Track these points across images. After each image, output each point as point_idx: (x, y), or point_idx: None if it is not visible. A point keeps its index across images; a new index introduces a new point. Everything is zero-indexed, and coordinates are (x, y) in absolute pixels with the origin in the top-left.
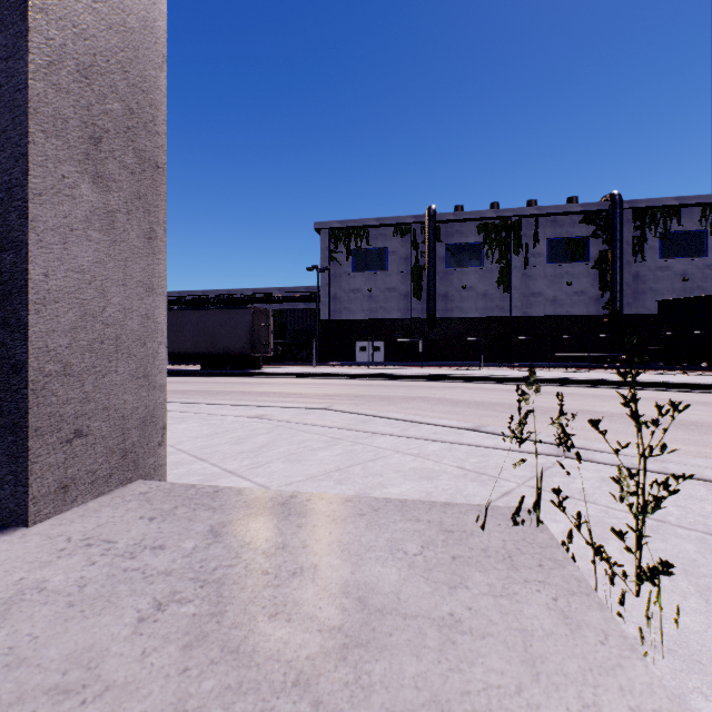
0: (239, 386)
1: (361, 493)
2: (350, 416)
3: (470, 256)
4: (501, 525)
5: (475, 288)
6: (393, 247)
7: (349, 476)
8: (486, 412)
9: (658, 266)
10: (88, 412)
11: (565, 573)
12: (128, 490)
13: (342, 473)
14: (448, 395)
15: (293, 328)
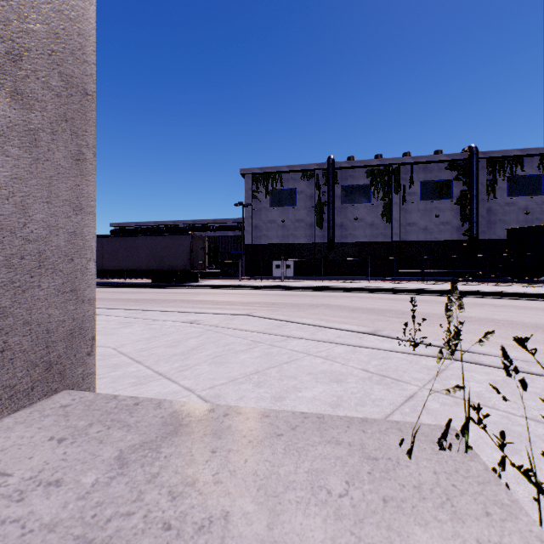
0: (181, 295)
1: (277, 397)
2: (268, 321)
3: (360, 195)
4: (426, 450)
5: (364, 220)
6: (301, 188)
7: (267, 379)
8: (377, 317)
9: (505, 202)
10: (5, 327)
11: (521, 528)
12: (50, 402)
13: (260, 375)
14: (346, 303)
15: (224, 250)
